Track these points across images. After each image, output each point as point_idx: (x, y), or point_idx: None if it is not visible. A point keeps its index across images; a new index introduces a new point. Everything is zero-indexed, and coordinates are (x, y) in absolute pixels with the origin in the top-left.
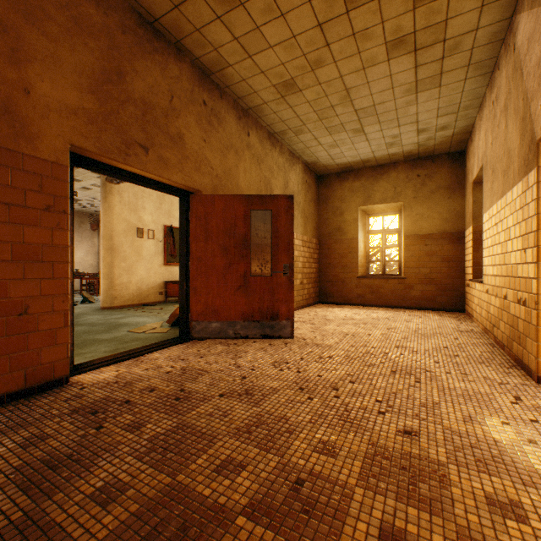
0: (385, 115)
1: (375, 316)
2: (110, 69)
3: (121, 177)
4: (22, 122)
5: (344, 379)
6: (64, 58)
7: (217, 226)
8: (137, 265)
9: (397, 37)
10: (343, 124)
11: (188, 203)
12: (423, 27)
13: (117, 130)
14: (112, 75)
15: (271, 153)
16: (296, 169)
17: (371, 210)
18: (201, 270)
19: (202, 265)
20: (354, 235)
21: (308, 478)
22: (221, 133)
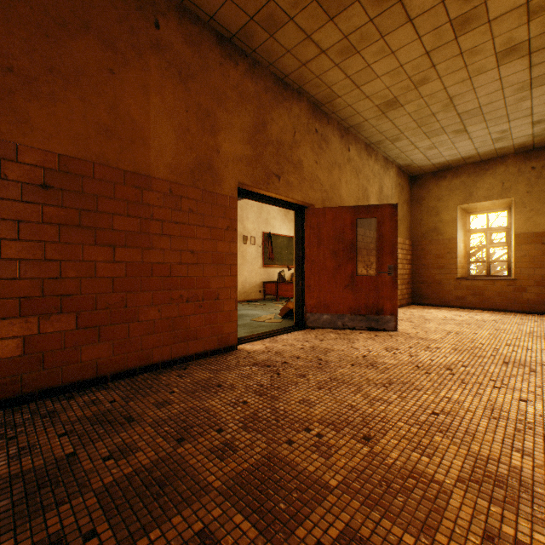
0: (491, 113)
1: (479, 318)
2: (258, 123)
3: (260, 200)
4: (216, 172)
5: (455, 364)
6: (235, 123)
7: (327, 233)
8: (242, 267)
9: (508, 47)
10: (443, 128)
11: (303, 215)
12: (538, 34)
13: (262, 167)
14: (259, 127)
15: (367, 162)
16: (389, 174)
17: (472, 207)
18: (314, 270)
19: (315, 266)
20: (452, 235)
21: (441, 413)
22: (327, 153)
